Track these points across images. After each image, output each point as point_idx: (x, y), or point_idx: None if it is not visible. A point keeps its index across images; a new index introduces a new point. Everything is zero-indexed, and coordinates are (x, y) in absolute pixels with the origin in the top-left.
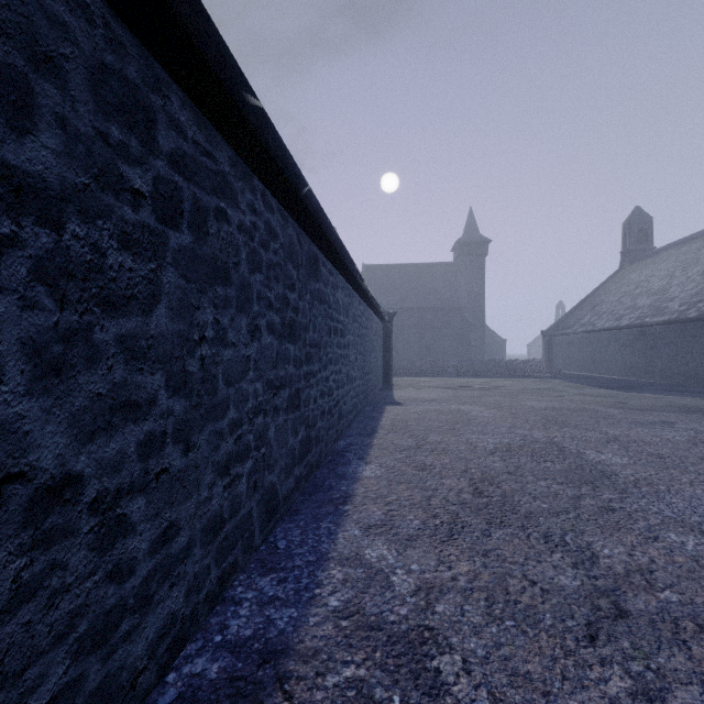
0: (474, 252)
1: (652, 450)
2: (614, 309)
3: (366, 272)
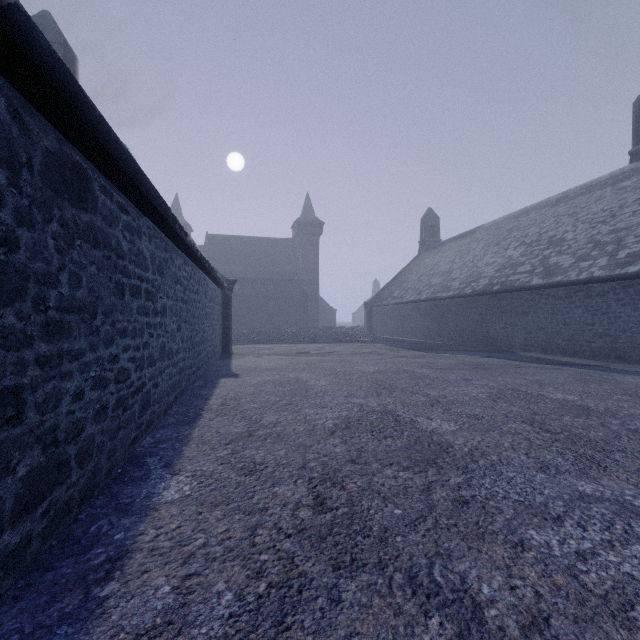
0: (311, 232)
1: (469, 411)
2: (416, 286)
3: (210, 241)
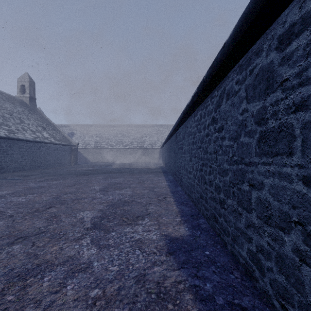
0: None
1: (72, 189)
2: None
3: None
